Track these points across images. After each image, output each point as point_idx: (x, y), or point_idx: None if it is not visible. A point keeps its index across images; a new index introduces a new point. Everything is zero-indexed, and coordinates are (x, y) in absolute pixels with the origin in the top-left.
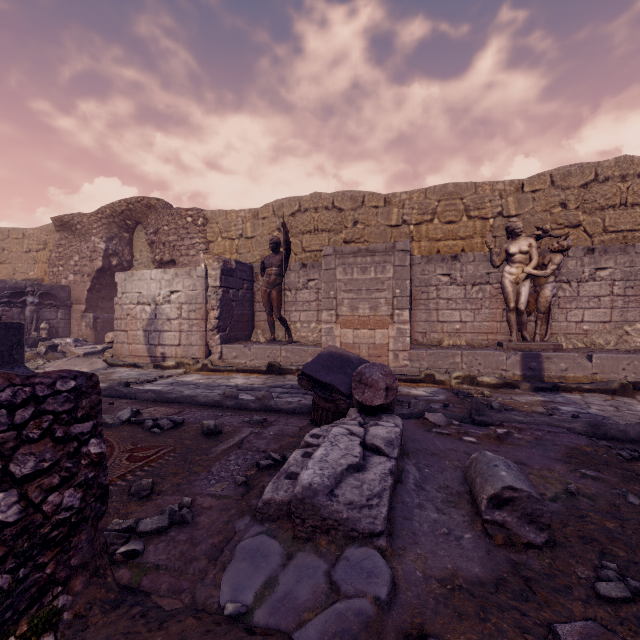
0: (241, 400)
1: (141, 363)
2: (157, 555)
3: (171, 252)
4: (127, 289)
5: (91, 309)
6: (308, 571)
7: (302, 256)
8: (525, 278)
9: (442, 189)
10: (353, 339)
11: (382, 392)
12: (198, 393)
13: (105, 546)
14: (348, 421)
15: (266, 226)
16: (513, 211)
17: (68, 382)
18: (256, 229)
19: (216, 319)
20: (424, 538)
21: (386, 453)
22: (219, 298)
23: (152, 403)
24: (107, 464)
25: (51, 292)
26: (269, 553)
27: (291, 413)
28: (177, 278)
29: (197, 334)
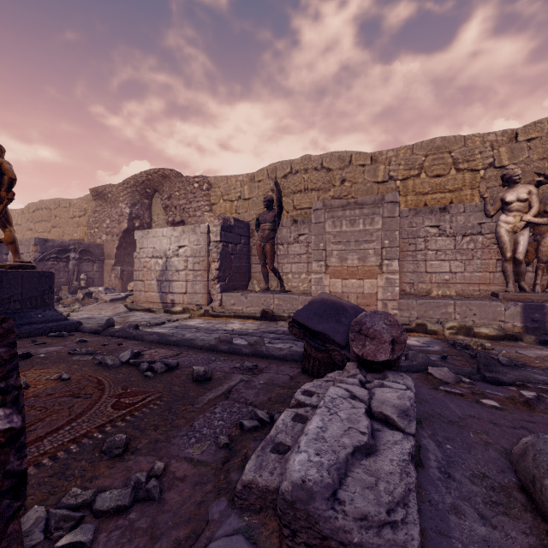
0: (234, 345)
1: (154, 308)
2: None
3: (181, 214)
4: (144, 245)
5: (119, 263)
6: None
7: (293, 213)
8: (524, 227)
9: (429, 144)
10: (342, 288)
11: (387, 345)
12: (197, 336)
13: None
14: (346, 378)
15: (261, 188)
16: (506, 161)
17: None
18: (252, 191)
19: (217, 270)
20: None
21: (400, 427)
22: (219, 251)
23: (155, 345)
24: (91, 410)
25: (88, 249)
26: None
27: (282, 360)
28: (184, 234)
29: (200, 283)
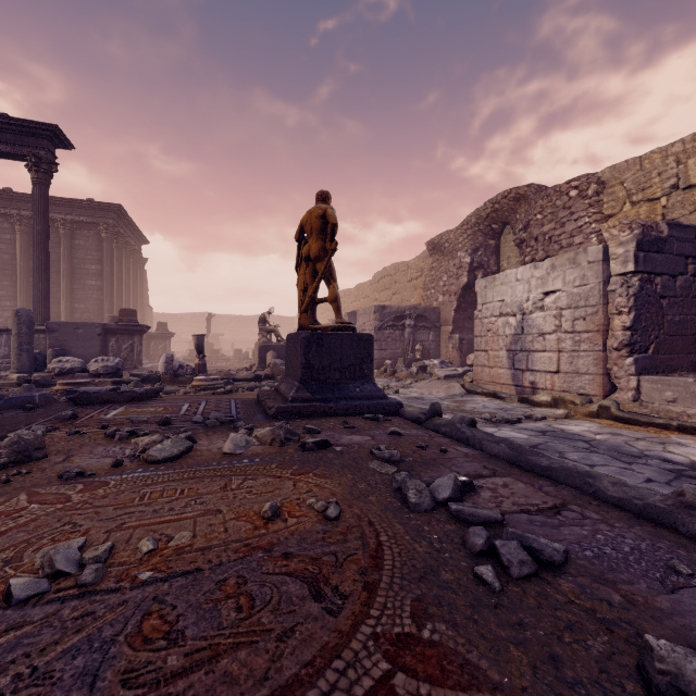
0: None
1: (502, 393)
2: None
3: (545, 247)
4: (487, 298)
5: (457, 330)
6: None
7: None
8: None
9: None
10: None
11: None
12: (595, 464)
13: None
14: None
15: None
16: None
17: None
18: None
19: (625, 330)
20: None
21: None
22: (632, 293)
23: (504, 466)
24: (309, 692)
25: (424, 314)
26: None
27: None
28: (553, 272)
29: (587, 356)
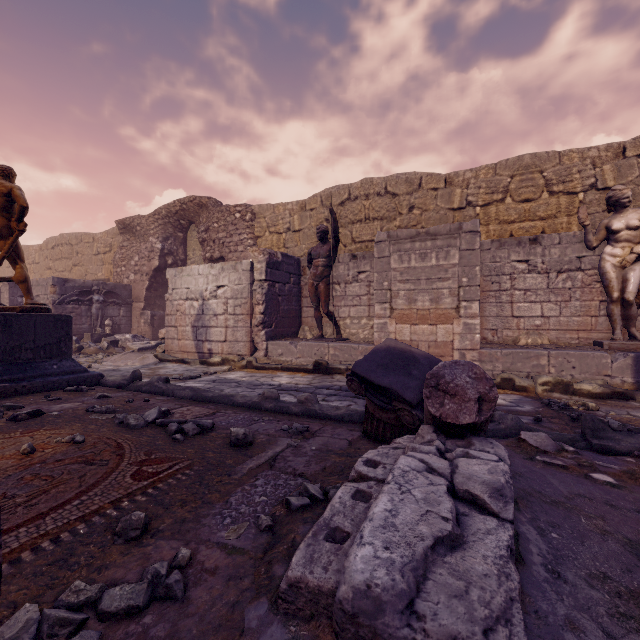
0: (281, 402)
1: (189, 359)
2: None
3: (220, 249)
4: (177, 285)
5: (149, 307)
6: None
7: (352, 247)
8: (635, 260)
9: (516, 162)
10: (410, 336)
11: (472, 404)
12: (238, 392)
13: None
14: (420, 445)
15: (314, 218)
16: (611, 181)
17: None
18: (303, 221)
19: (261, 314)
20: None
21: (494, 510)
22: (264, 292)
23: (188, 402)
24: (106, 481)
25: (114, 291)
26: None
27: (339, 421)
28: (223, 272)
29: (242, 330)
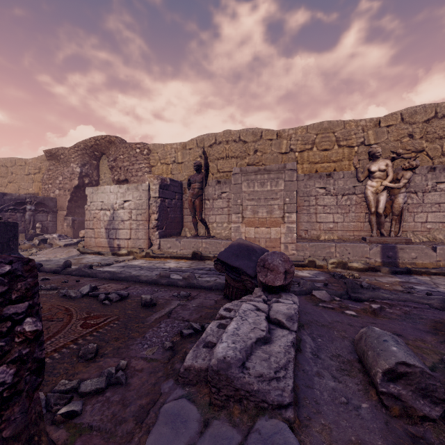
0: (172, 279)
1: (103, 251)
2: (92, 415)
3: (125, 174)
4: (94, 199)
5: (70, 214)
6: (223, 442)
7: (217, 175)
8: (383, 189)
9: (319, 126)
10: (254, 235)
11: (282, 275)
12: (141, 273)
13: (42, 413)
14: (254, 298)
15: (192, 154)
16: (372, 141)
17: (2, 266)
18: (184, 157)
19: (156, 220)
20: (326, 407)
21: (287, 327)
22: (158, 205)
23: (107, 281)
24: (65, 330)
25: (43, 202)
26: (188, 419)
27: (209, 289)
28: (128, 191)
29: (142, 231)
